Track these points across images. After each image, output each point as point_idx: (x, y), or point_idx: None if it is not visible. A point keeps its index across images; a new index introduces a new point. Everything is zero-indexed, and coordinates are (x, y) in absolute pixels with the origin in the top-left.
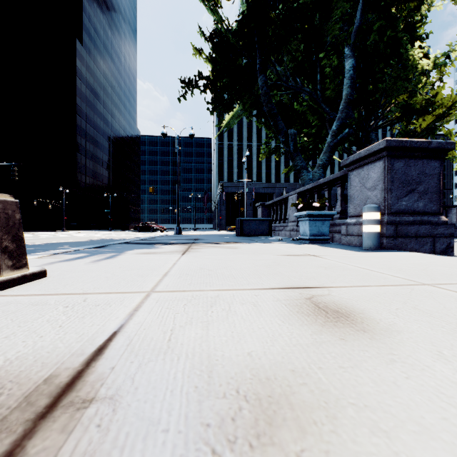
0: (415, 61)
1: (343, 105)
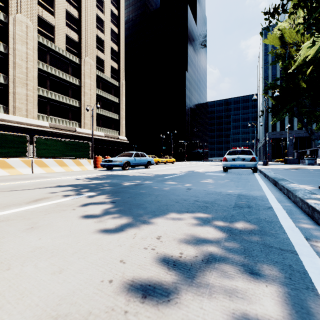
0: None
1: None
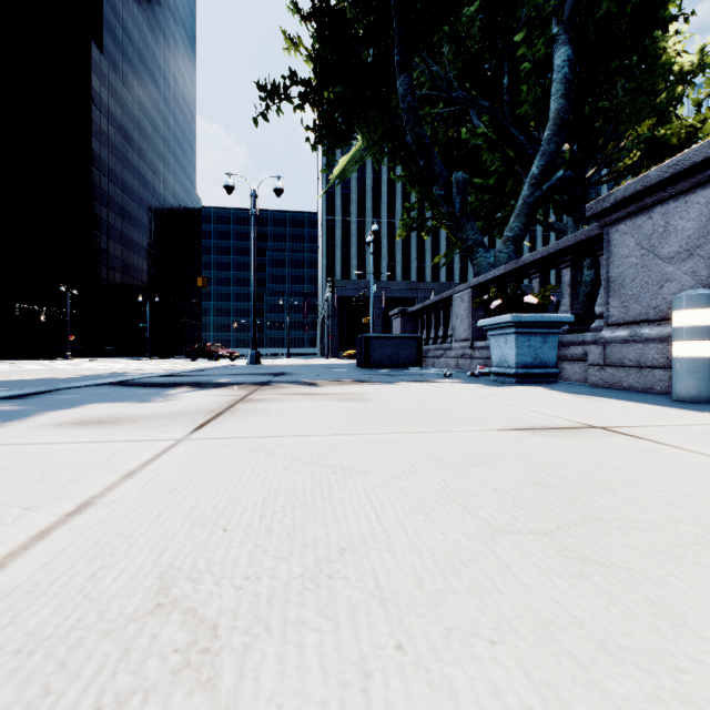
0: (671, 61)
1: (551, 129)
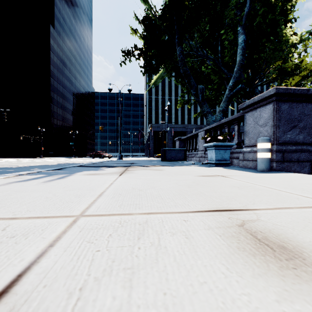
0: (288, 37)
1: (237, 68)
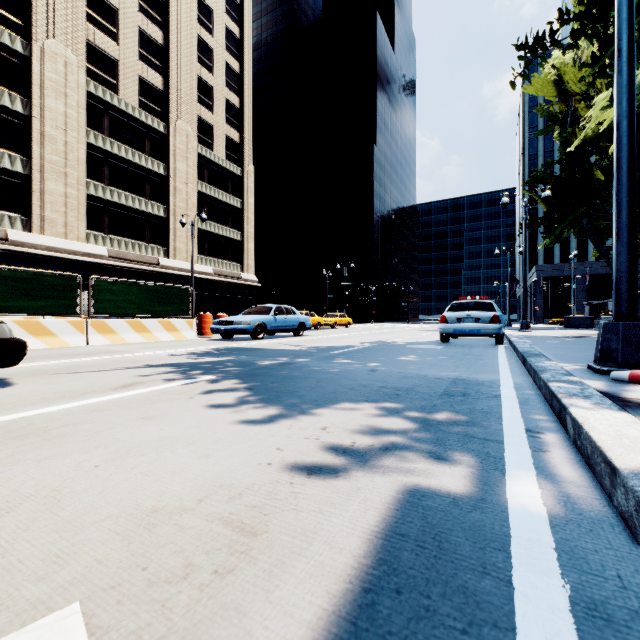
0: None
1: None
